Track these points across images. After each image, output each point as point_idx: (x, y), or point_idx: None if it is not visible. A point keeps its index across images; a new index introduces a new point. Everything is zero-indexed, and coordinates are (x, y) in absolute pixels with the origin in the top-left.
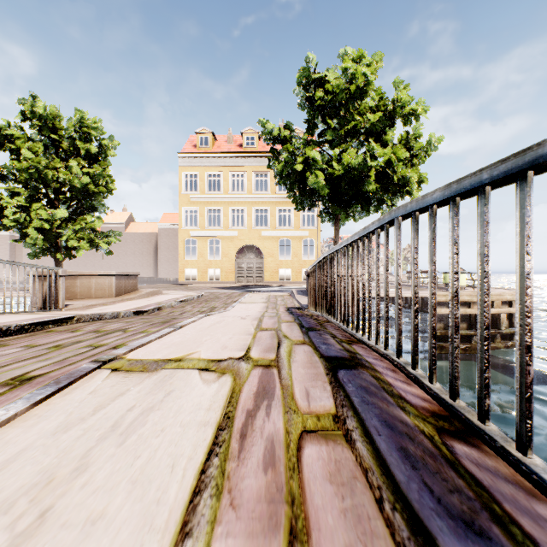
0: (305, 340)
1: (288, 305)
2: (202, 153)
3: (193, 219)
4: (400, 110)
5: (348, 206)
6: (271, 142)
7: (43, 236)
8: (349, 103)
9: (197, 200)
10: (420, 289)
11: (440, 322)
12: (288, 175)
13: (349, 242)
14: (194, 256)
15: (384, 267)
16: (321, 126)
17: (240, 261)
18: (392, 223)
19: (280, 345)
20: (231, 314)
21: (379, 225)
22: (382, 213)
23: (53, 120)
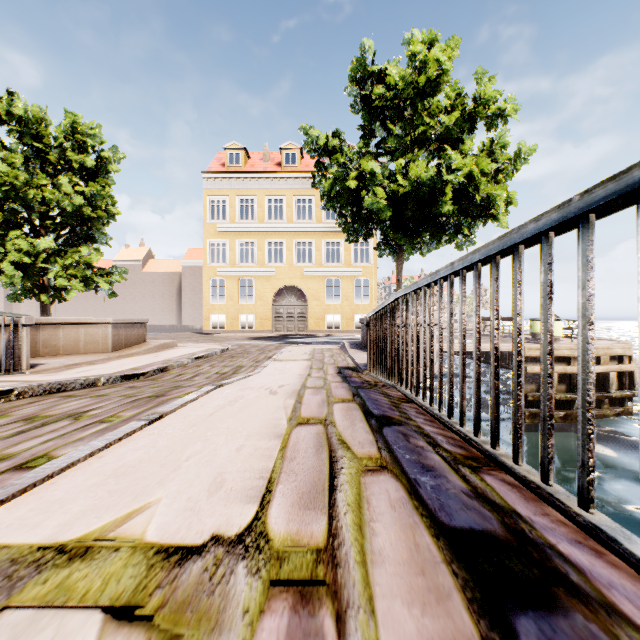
0: (382, 456)
1: (339, 364)
2: (231, 173)
3: (221, 253)
4: (483, 110)
5: (415, 234)
6: (316, 154)
7: (23, 273)
8: (417, 101)
9: (225, 230)
10: (502, 340)
11: (532, 383)
12: (338, 195)
13: (456, 268)
14: (223, 300)
15: (579, 314)
16: (379, 136)
17: (278, 306)
18: (607, 209)
19: (335, 476)
20: (258, 381)
21: (567, 217)
22: (456, 244)
23: (38, 124)
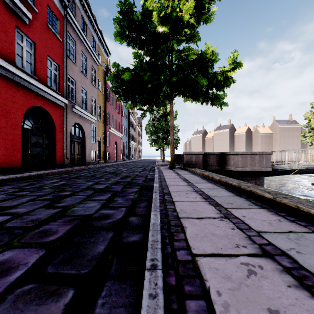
0: None
1: None
2: None
3: None
4: None
5: None
6: None
7: None
8: None
9: None
10: None
11: None
12: None
13: None
14: None
15: None
16: None
17: None
18: None
19: None
20: None
21: None
22: None
23: None
